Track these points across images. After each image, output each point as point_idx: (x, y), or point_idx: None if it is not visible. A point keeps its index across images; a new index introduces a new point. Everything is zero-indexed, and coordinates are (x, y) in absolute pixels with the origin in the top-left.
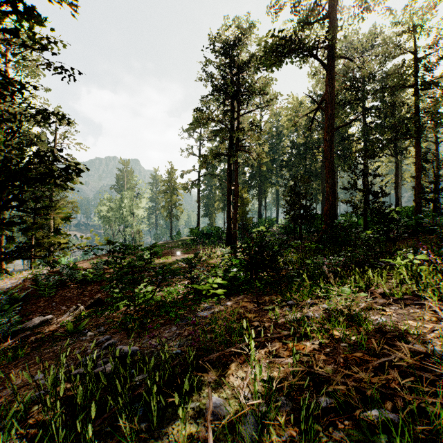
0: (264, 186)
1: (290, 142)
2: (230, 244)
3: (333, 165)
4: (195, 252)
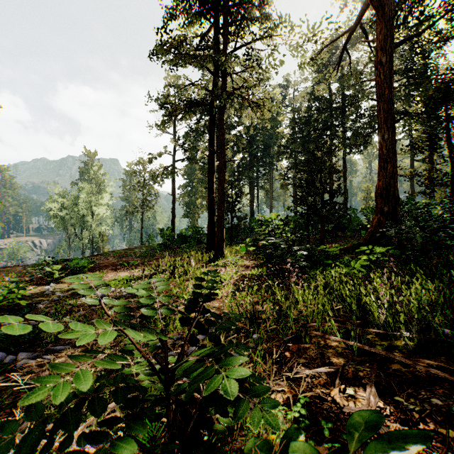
0: (257, 178)
1: (290, 123)
2: (213, 250)
3: (393, 107)
4: (156, 263)
